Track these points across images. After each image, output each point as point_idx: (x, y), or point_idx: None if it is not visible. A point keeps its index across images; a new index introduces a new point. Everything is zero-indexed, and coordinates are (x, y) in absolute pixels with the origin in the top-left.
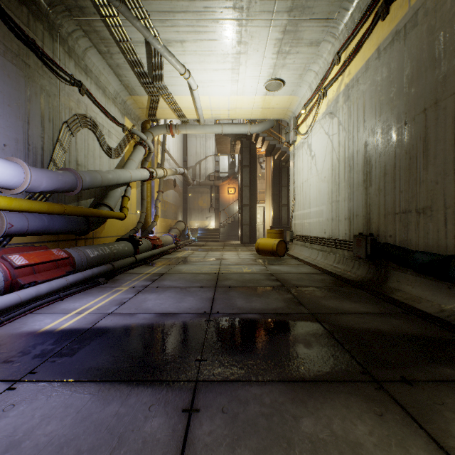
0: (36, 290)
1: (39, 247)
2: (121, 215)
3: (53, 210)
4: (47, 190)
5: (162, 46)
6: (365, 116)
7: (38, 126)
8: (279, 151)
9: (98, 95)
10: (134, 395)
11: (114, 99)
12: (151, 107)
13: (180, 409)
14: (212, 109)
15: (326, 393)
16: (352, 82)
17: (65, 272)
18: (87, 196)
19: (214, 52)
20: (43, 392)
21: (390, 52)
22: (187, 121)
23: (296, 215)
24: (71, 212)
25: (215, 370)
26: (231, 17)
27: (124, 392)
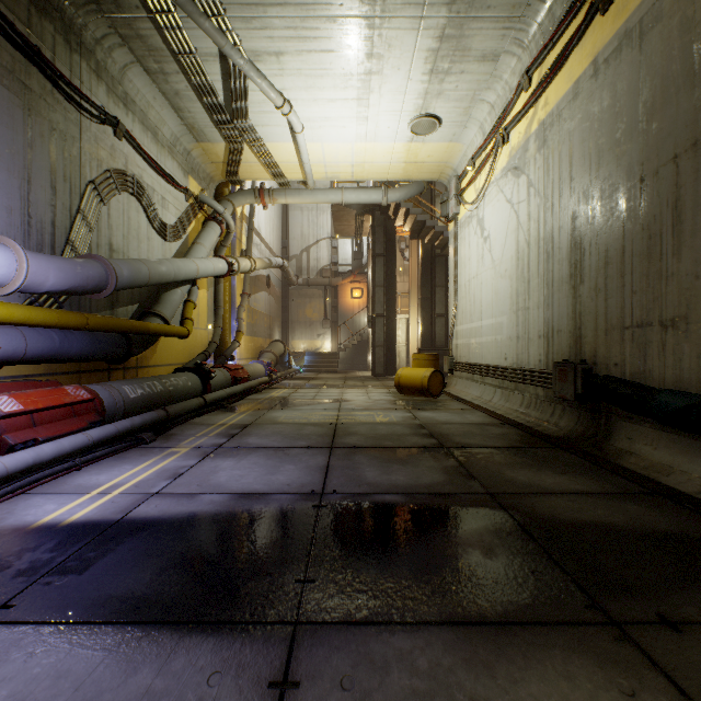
0: (35, 454)
1: (45, 382)
2: (181, 330)
3: (68, 322)
4: (58, 289)
5: (246, 61)
6: (572, 172)
7: (46, 187)
8: (431, 231)
9: (145, 141)
10: (182, 652)
11: (171, 147)
12: (230, 161)
13: (264, 681)
14: (326, 163)
15: (528, 648)
16: (550, 117)
17: (86, 423)
18: (127, 301)
19: (329, 72)
20: (19, 646)
21: (616, 66)
22: (287, 184)
23: (459, 330)
24: (98, 326)
25: (328, 600)
26: (356, 13)
27: (166, 645)
